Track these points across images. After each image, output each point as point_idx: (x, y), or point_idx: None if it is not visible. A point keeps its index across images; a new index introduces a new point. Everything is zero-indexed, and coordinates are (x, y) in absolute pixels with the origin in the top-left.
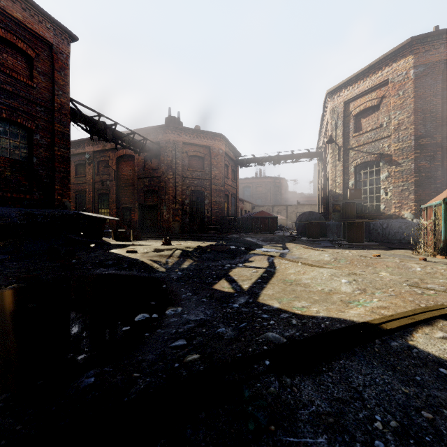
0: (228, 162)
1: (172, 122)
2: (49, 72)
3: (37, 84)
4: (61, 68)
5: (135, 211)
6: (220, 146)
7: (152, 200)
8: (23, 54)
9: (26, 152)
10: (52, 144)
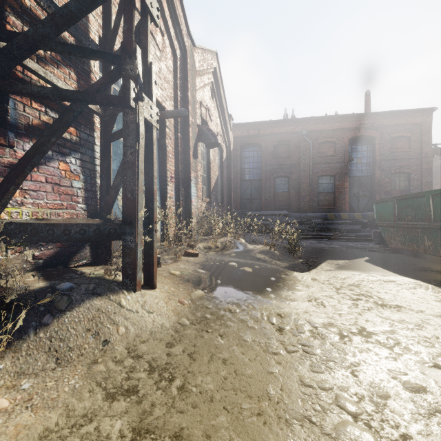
0: None
1: None
2: (419, 138)
3: (412, 149)
4: (425, 132)
5: None
6: None
7: None
8: (405, 137)
9: (406, 185)
10: (420, 177)
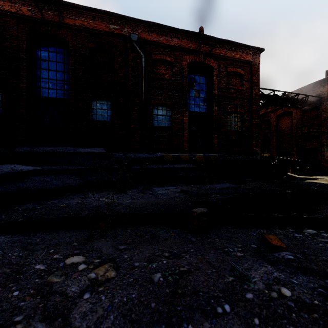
0: None
1: None
2: (250, 78)
3: (244, 88)
4: (255, 72)
5: (293, 154)
6: None
7: (311, 144)
8: (238, 75)
9: (239, 126)
10: (251, 118)
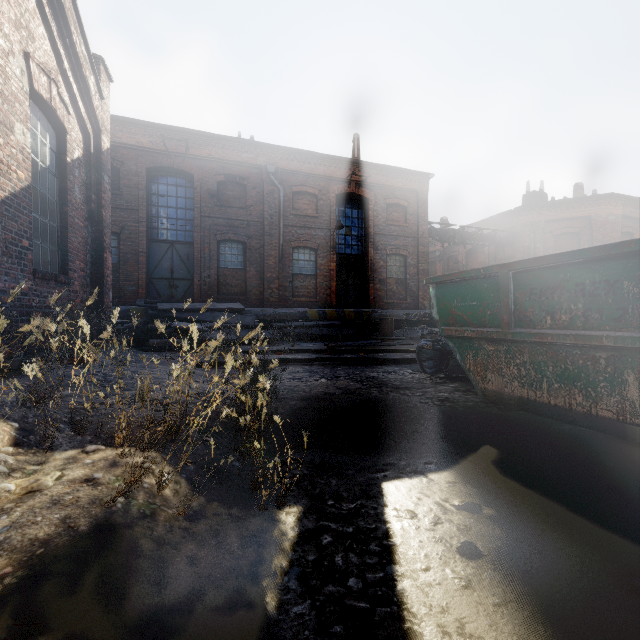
0: (632, 227)
1: (530, 199)
2: (415, 211)
3: (409, 224)
4: (422, 204)
5: None
6: (609, 211)
7: None
8: (401, 207)
9: (403, 272)
10: (417, 263)
